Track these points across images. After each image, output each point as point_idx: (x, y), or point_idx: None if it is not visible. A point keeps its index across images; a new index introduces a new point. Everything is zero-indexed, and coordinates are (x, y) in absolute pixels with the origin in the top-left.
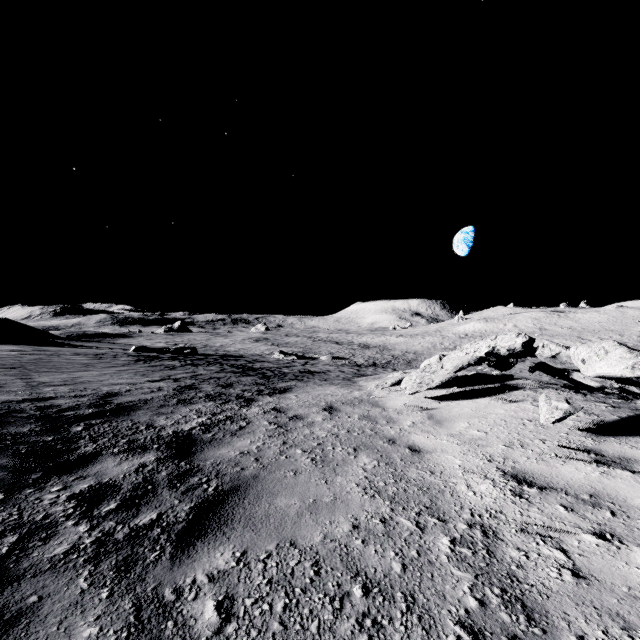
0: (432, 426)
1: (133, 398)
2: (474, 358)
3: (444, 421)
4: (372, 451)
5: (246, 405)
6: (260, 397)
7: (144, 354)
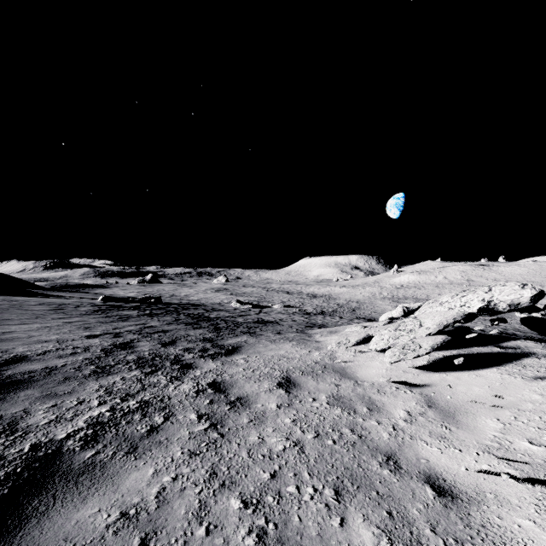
0: (442, 423)
1: (38, 365)
2: (461, 314)
3: (456, 413)
4: (369, 497)
5: (178, 377)
6: (201, 361)
7: (109, 304)
